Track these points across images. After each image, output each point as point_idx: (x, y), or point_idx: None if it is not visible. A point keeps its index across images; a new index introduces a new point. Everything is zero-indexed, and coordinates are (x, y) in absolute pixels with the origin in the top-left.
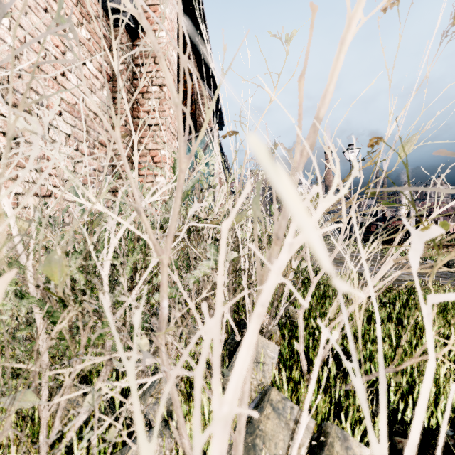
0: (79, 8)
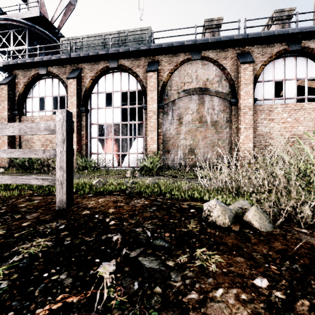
0: None
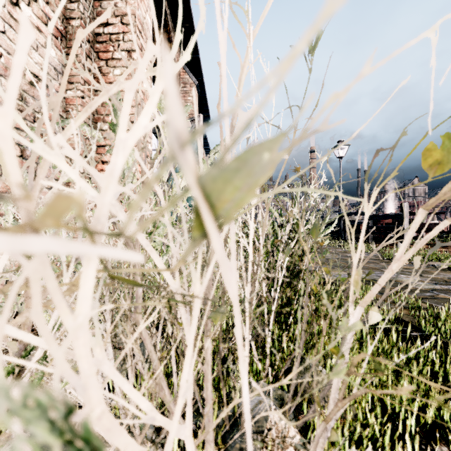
0: None
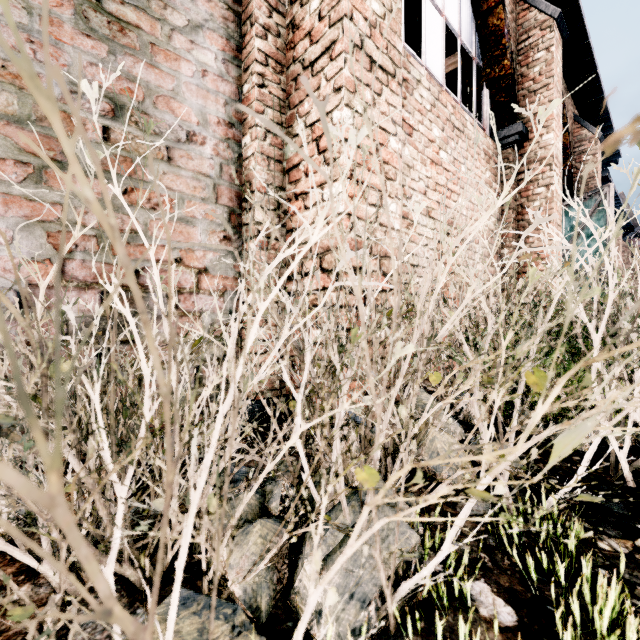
0: (485, 159)
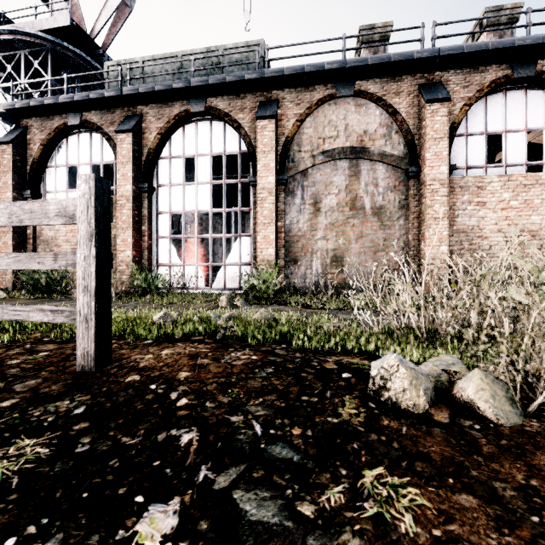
0: None
